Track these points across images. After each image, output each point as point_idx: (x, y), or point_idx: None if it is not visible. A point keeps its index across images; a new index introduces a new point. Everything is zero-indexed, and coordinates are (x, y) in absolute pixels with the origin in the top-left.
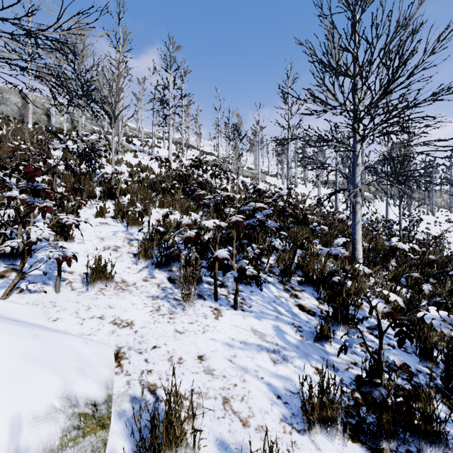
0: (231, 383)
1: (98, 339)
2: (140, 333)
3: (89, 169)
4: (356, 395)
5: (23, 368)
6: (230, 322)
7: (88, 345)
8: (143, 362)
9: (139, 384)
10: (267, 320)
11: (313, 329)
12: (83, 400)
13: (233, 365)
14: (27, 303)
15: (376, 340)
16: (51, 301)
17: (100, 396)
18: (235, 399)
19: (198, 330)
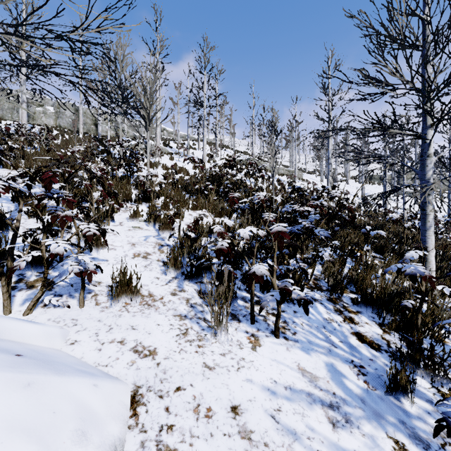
0: None
1: (114, 372)
2: (163, 366)
3: (127, 173)
4: None
5: None
6: (270, 355)
7: (98, 389)
8: (163, 411)
9: (156, 448)
10: (318, 355)
11: (381, 372)
12: None
13: (278, 426)
14: (48, 319)
15: None
16: (72, 318)
17: None
18: None
19: (231, 365)
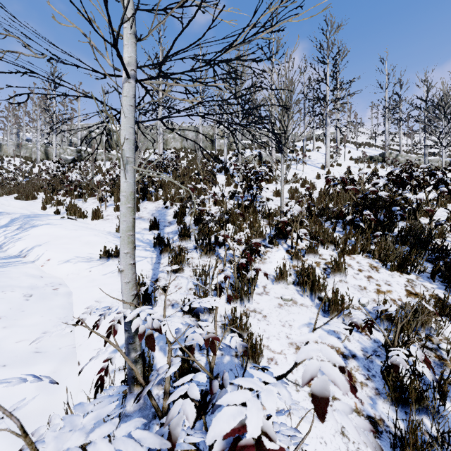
0: None
1: None
2: None
3: (251, 197)
4: None
5: None
6: None
7: None
8: None
9: None
10: None
11: None
12: None
13: None
14: None
15: None
16: None
17: None
18: None
19: None
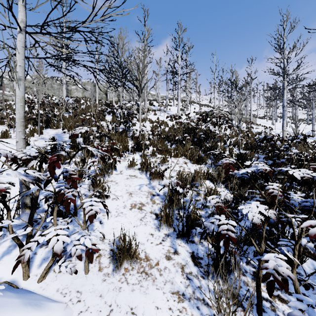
0: None
1: None
2: None
3: (125, 128)
4: None
5: None
6: None
7: None
8: None
9: None
10: None
11: None
12: None
13: None
14: (57, 290)
15: None
16: (77, 290)
17: None
18: None
19: None
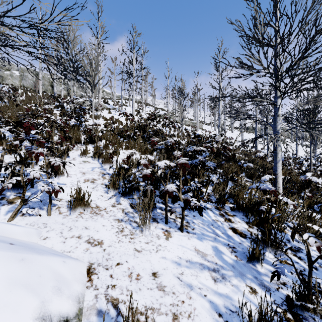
0: (179, 300)
1: (75, 256)
2: (107, 251)
3: (77, 122)
4: (288, 316)
5: (6, 293)
6: (177, 242)
7: (66, 264)
8: (108, 277)
9: (105, 298)
10: (207, 241)
11: (246, 250)
12: (57, 319)
13: (181, 282)
14: (26, 224)
15: (300, 262)
16: (43, 223)
17: (72, 311)
18: (183, 316)
19: (152, 249)
